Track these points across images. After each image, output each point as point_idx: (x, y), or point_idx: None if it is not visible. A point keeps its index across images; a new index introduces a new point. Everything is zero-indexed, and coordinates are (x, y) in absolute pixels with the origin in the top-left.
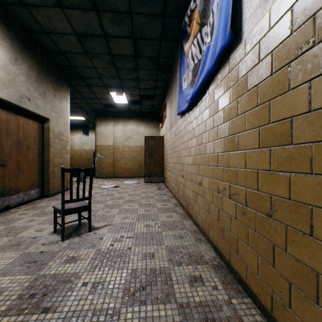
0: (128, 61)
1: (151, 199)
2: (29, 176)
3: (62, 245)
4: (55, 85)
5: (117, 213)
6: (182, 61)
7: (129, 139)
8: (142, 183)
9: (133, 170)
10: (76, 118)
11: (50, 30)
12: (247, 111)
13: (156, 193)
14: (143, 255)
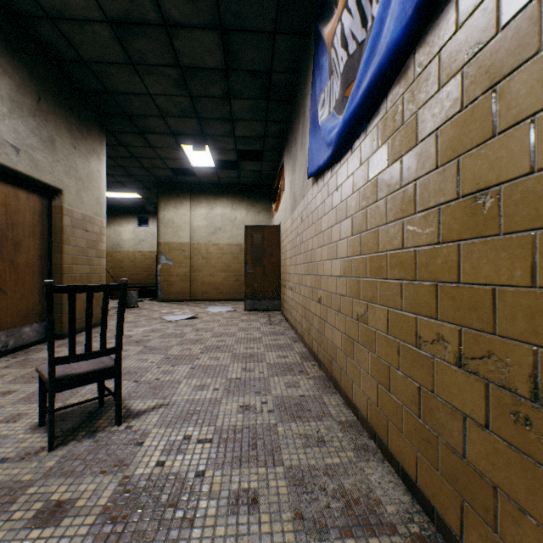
0: (212, 80)
1: (256, 345)
2: (19, 300)
3: (45, 463)
4: (74, 127)
5: (187, 375)
6: (317, 69)
7: (218, 232)
8: (241, 311)
9: (225, 287)
10: (126, 196)
11: (56, 12)
12: (540, 111)
13: (266, 331)
14: (231, 499)
